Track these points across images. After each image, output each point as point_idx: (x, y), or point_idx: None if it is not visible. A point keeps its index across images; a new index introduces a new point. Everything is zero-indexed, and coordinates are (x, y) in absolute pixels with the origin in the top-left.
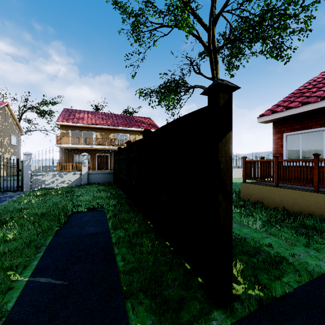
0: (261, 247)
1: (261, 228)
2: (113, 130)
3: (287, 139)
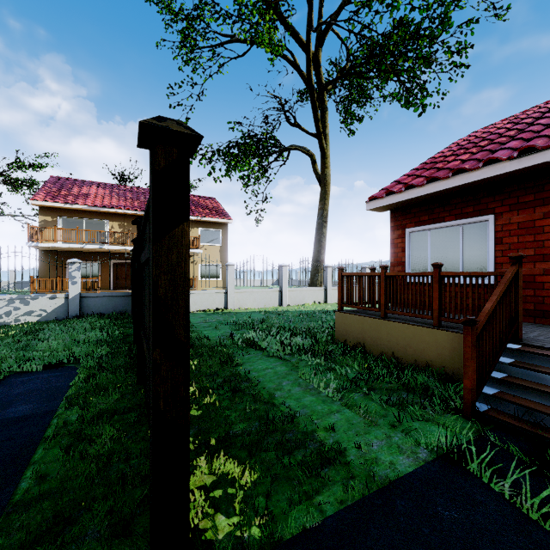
0: (315, 431)
1: (335, 395)
2: None
3: (410, 238)
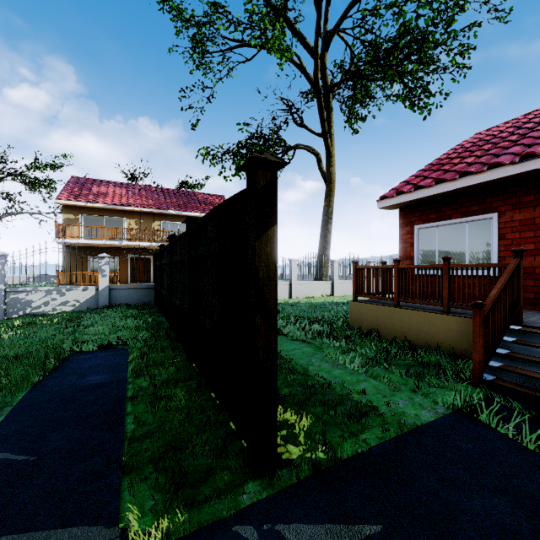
0: (350, 394)
1: (360, 368)
2: (159, 216)
3: (419, 234)
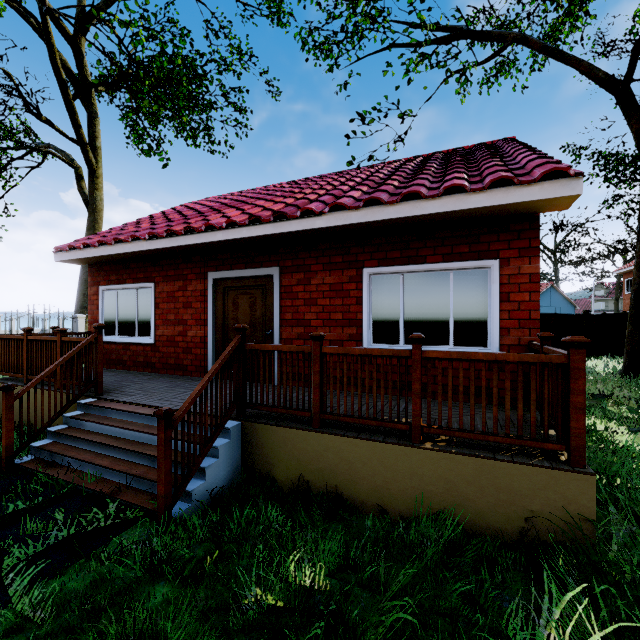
0: None
1: None
2: None
3: (104, 296)
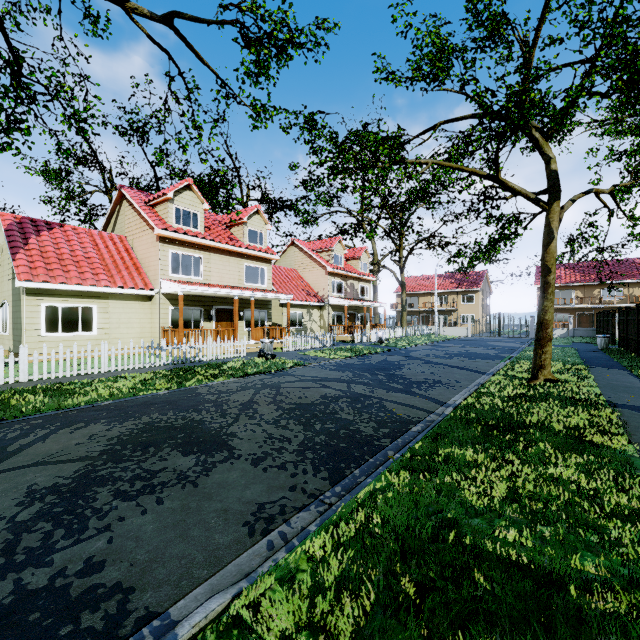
0: None
1: None
2: (598, 286)
3: None
